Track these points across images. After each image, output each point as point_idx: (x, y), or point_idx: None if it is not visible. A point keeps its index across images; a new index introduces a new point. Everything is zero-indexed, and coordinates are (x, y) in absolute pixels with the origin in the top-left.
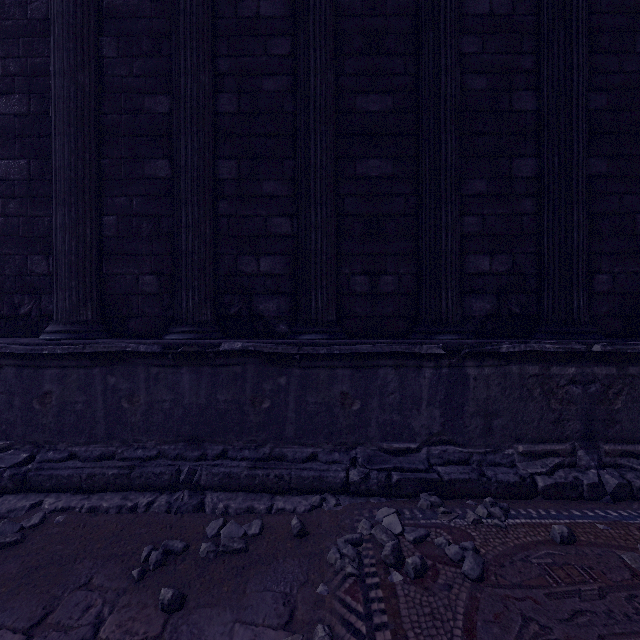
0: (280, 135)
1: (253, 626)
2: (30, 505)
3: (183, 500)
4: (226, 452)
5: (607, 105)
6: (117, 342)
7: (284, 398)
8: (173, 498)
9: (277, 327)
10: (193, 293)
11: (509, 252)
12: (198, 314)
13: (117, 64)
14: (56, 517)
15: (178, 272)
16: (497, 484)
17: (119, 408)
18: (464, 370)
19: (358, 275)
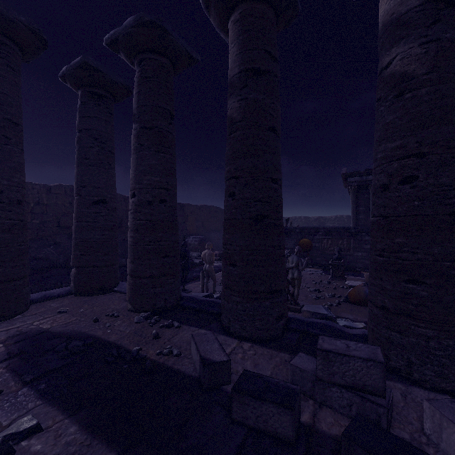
0: None
1: None
2: None
3: None
4: None
5: None
6: None
7: None
8: None
9: None
10: None
11: None
12: None
13: None
14: None
15: None
16: None
17: None
18: None
19: None
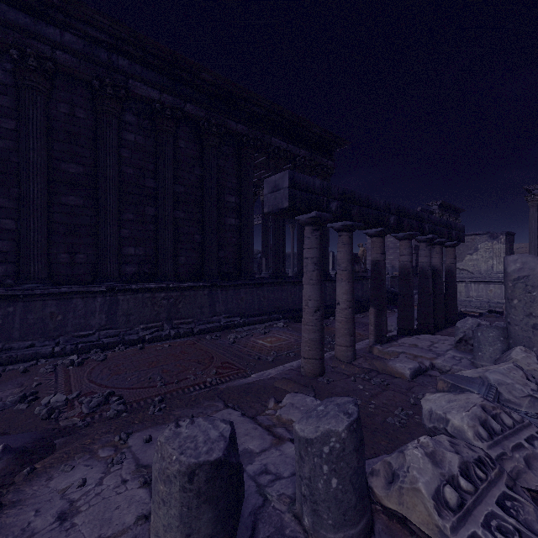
0: (8, 173)
1: (3, 391)
2: None
3: None
4: None
5: (184, 191)
6: None
7: (12, 318)
8: None
9: (5, 281)
10: None
11: (144, 246)
12: None
13: None
14: None
15: None
16: (129, 341)
17: None
18: (118, 297)
19: (63, 253)
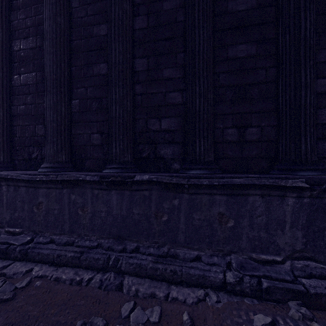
0: (174, 37)
1: None
2: (25, 271)
3: (110, 280)
4: (138, 248)
5: None
6: (75, 174)
7: (177, 214)
8: (104, 277)
9: (172, 165)
10: (119, 143)
11: None
12: (122, 156)
13: (79, 10)
14: (36, 282)
15: (110, 130)
16: None
17: (76, 214)
18: (324, 200)
19: (229, 128)
